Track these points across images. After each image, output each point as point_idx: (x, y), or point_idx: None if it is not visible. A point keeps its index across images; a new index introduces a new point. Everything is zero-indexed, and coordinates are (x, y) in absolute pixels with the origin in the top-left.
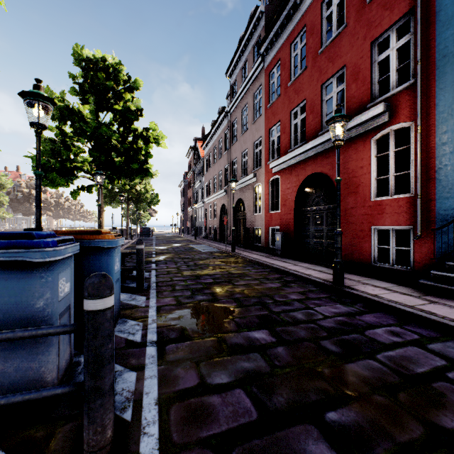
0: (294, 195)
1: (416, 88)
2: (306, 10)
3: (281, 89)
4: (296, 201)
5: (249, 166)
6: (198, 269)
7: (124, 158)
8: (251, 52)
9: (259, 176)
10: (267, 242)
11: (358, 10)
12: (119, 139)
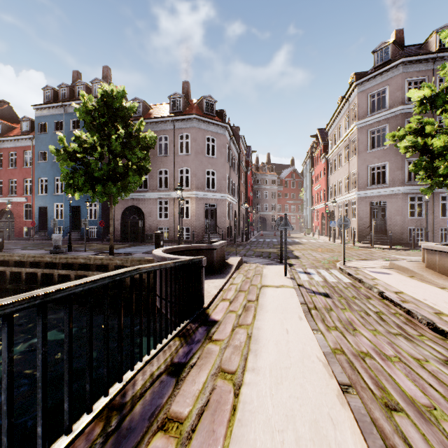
0: None
1: (33, 197)
2: (3, 148)
3: None
4: None
5: None
6: None
7: None
8: None
9: None
10: None
11: (21, 167)
12: None
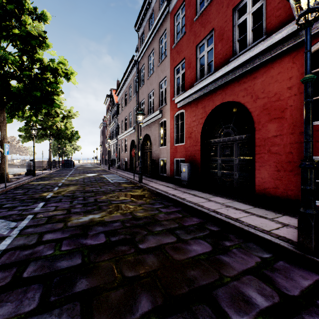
0: (201, 127)
1: None
2: None
3: (187, 27)
4: (202, 133)
5: (155, 104)
6: (95, 210)
7: (22, 84)
8: (157, 2)
9: (164, 113)
10: (172, 172)
11: None
12: (17, 64)
